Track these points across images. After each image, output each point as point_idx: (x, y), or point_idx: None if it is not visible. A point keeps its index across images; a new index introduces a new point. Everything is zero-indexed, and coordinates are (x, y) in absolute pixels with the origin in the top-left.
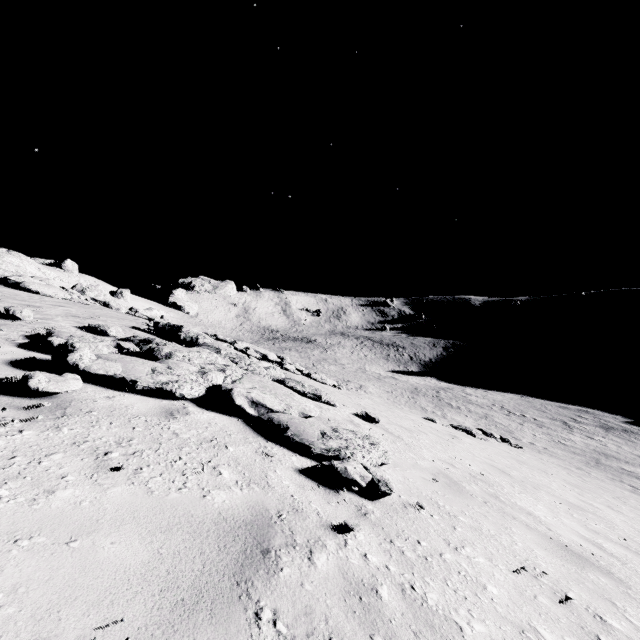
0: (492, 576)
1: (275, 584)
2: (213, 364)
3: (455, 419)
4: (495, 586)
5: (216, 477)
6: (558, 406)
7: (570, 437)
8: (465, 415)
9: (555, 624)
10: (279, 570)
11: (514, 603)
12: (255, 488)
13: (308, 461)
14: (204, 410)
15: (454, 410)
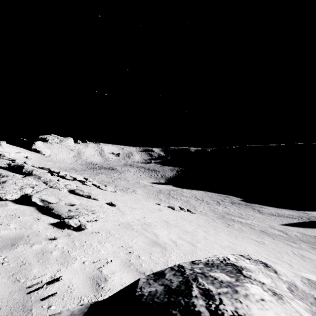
0: (107, 249)
1: (11, 251)
2: (28, 185)
3: (173, 203)
4: (105, 251)
5: (6, 226)
6: (218, 195)
7: (218, 207)
8: (178, 201)
9: (117, 258)
10: (15, 249)
11: (107, 254)
12: (23, 229)
13: (58, 220)
14: (17, 204)
15: (174, 199)
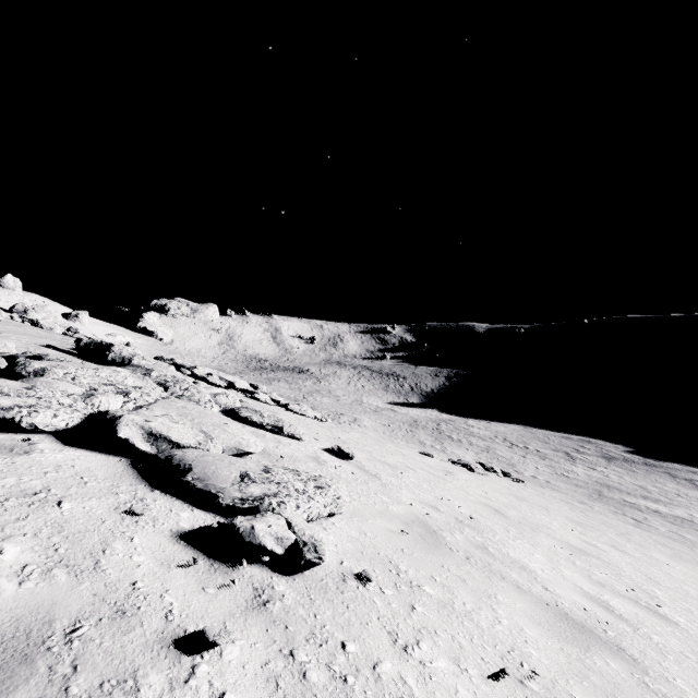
0: (453, 695)
1: None
2: (113, 385)
3: (455, 453)
4: None
5: None
6: (561, 436)
7: (573, 469)
8: (466, 448)
9: None
10: None
11: None
12: (58, 576)
13: (209, 517)
14: (67, 447)
15: (455, 443)
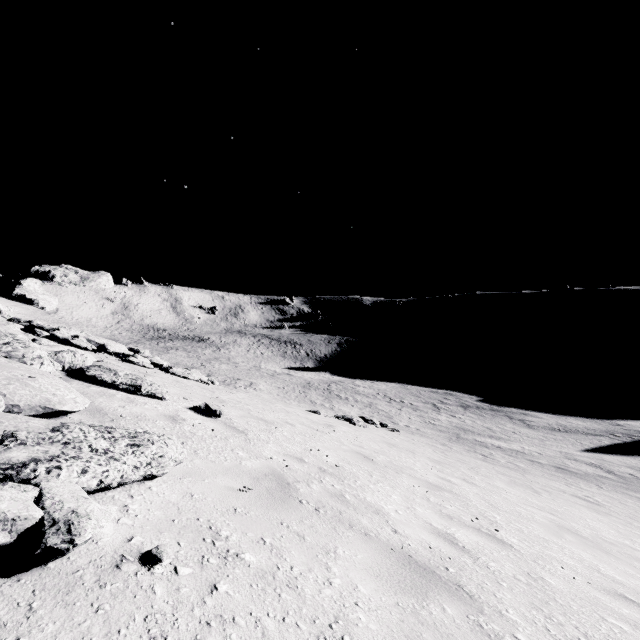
0: None
1: None
2: None
3: (342, 410)
4: None
5: None
6: (430, 391)
7: (438, 417)
8: (352, 405)
9: None
10: None
11: None
12: None
13: None
14: None
15: (342, 401)
